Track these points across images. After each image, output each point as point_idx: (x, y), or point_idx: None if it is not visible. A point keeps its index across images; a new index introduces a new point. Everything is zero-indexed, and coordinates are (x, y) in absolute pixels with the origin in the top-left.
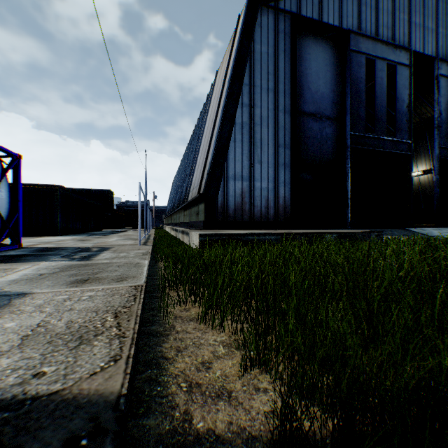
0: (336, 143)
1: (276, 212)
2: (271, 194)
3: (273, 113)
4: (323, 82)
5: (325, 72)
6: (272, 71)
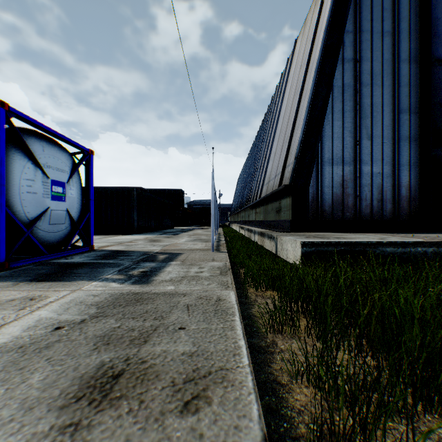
0: None
1: (394, 207)
2: (388, 182)
3: (390, 66)
4: None
5: None
6: (389, 6)
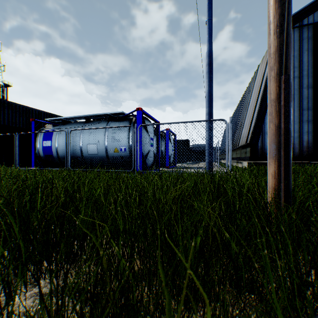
0: None
1: (300, 151)
2: (296, 140)
3: (297, 91)
4: None
5: None
6: (297, 65)
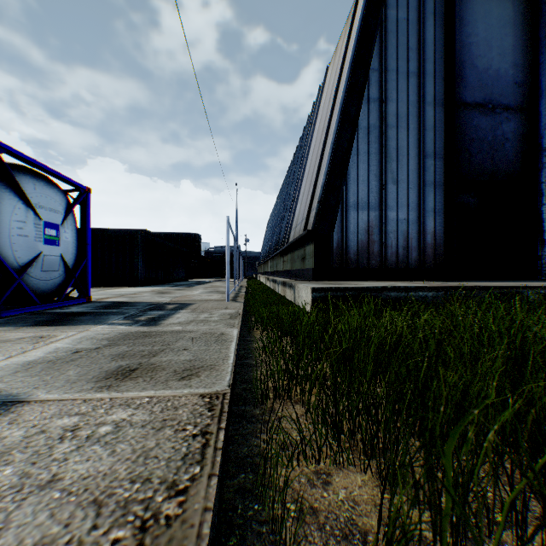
0: (519, 145)
1: (420, 255)
2: (413, 229)
3: (416, 108)
4: (496, 54)
5: (500, 37)
6: (415, 46)
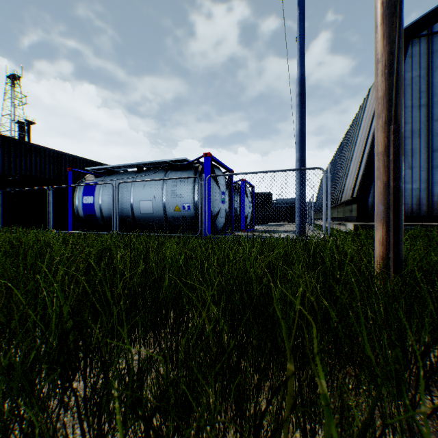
0: None
1: (428, 208)
2: (423, 193)
3: (425, 124)
4: None
5: None
6: (424, 89)
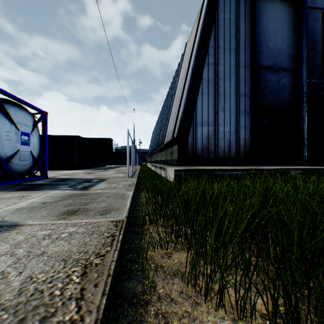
0: (291, 90)
1: (237, 151)
2: (233, 137)
3: (234, 69)
4: (279, 39)
5: (281, 30)
6: (234, 34)
